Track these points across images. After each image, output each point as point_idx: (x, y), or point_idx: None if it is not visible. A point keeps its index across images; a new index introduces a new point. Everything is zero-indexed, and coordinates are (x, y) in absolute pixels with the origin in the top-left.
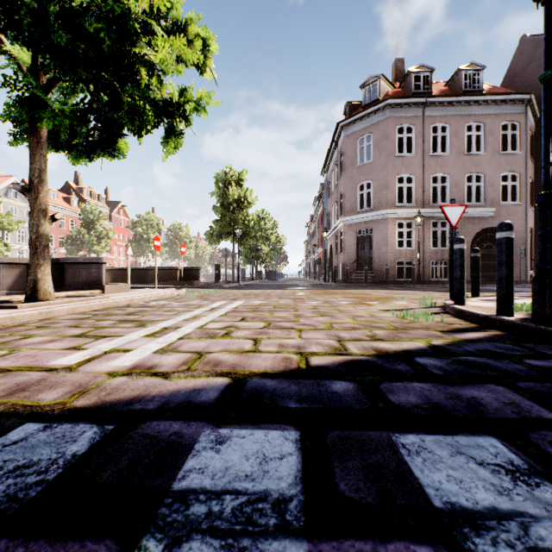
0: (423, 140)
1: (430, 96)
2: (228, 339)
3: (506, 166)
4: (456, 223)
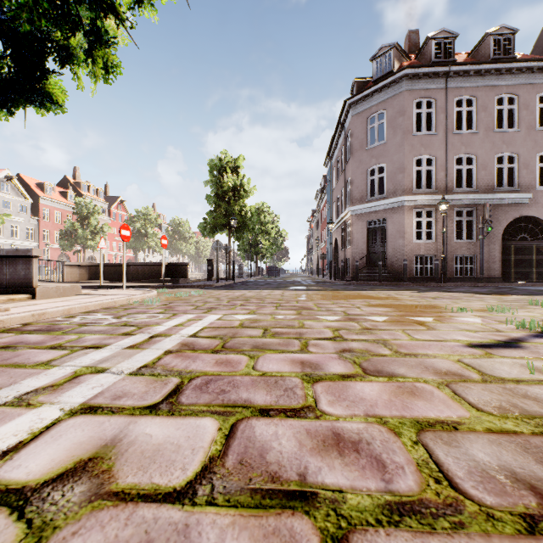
0: (445, 115)
1: (455, 63)
2: None
3: None
4: None
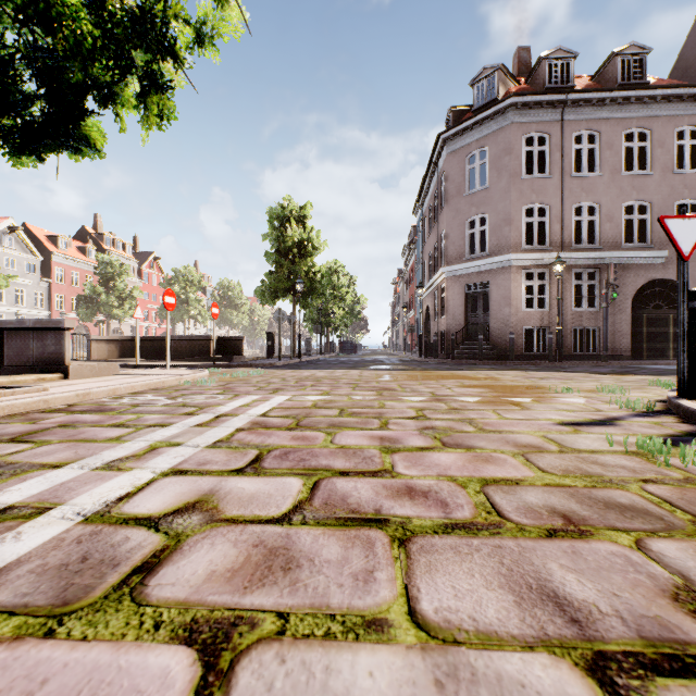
0: (561, 154)
1: (573, 90)
2: (101, 638)
3: (683, 190)
4: (691, 251)
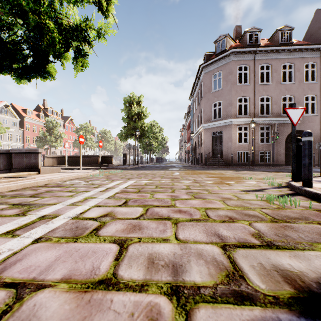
0: (254, 74)
1: (259, 46)
2: (90, 242)
3: (308, 90)
4: (297, 122)
